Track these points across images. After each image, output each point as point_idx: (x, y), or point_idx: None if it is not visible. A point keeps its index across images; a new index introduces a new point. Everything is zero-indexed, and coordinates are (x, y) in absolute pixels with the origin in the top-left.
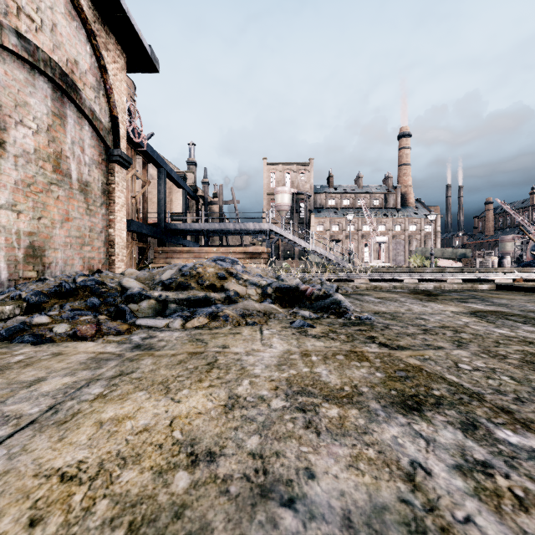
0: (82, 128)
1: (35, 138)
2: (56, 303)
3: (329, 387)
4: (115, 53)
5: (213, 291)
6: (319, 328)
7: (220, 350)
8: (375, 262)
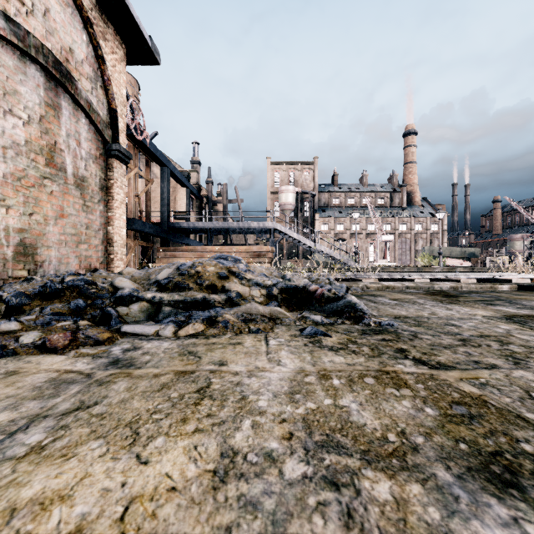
0: (78, 120)
1: (26, 129)
2: (39, 305)
3: (366, 434)
4: (114, 43)
5: (213, 292)
6: (335, 338)
7: (215, 368)
8: (381, 262)
